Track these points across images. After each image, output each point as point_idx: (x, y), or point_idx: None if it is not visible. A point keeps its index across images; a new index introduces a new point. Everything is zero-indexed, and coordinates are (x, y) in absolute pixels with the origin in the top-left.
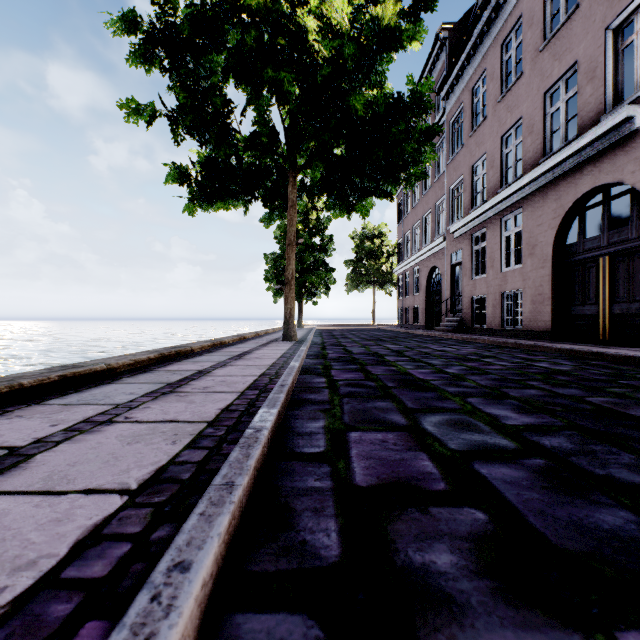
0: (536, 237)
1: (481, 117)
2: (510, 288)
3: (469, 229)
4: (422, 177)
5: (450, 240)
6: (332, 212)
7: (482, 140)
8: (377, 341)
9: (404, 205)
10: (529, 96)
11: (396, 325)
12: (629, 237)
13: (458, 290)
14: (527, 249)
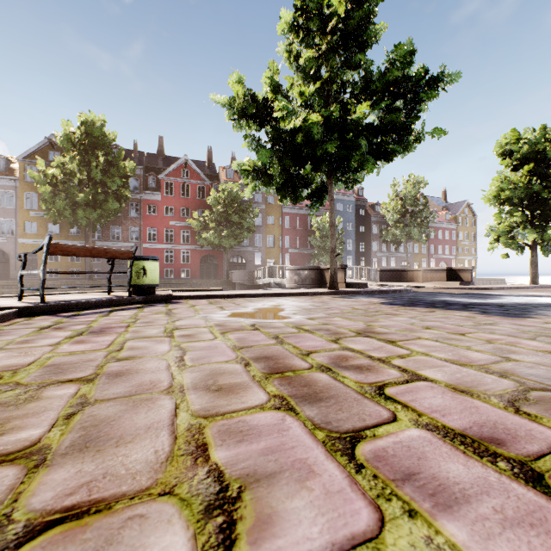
0: None
1: None
2: None
3: None
4: None
5: None
6: None
7: None
8: None
9: None
10: None
11: None
12: (3, 260)
13: None
14: None
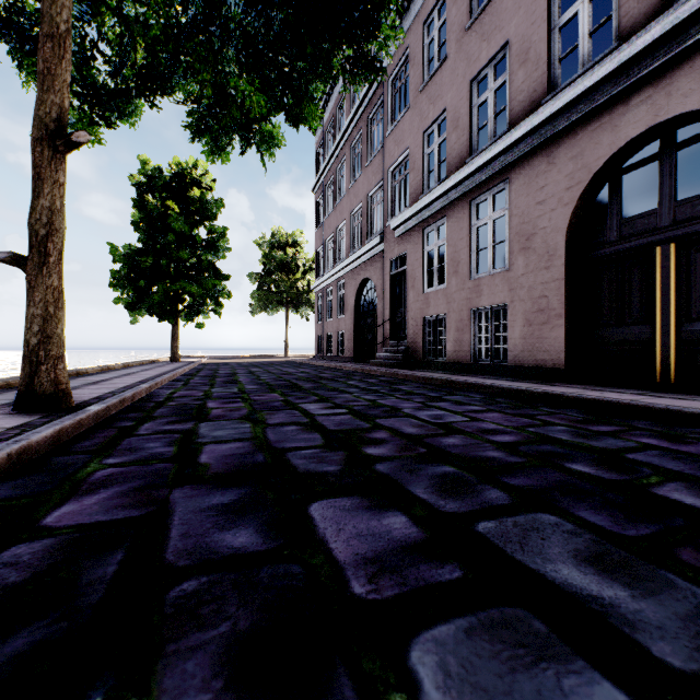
0: (534, 221)
1: (437, 62)
2: (487, 302)
3: (419, 222)
4: (374, 74)
5: (390, 240)
6: (201, 141)
7: (439, 92)
8: (288, 391)
9: (325, 202)
10: (521, 6)
11: (315, 356)
12: None
13: (400, 309)
14: (518, 241)
